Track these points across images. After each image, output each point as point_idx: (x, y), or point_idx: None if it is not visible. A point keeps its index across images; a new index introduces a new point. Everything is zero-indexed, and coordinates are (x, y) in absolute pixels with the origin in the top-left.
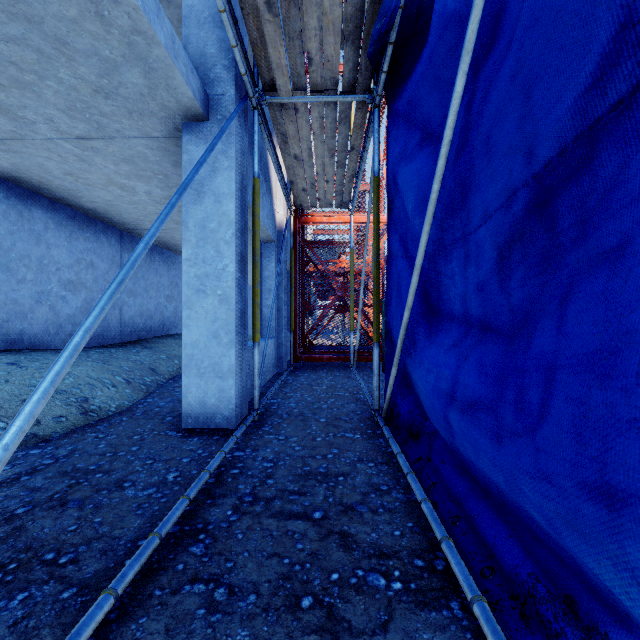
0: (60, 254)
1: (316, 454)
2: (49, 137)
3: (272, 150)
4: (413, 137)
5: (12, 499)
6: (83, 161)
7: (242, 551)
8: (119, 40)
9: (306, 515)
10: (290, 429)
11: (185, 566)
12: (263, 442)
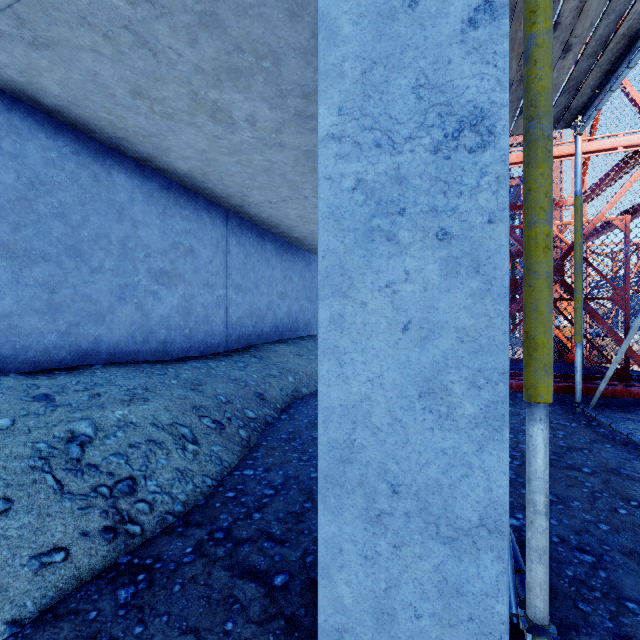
0: (150, 236)
1: None
2: None
3: None
4: None
5: None
6: (143, 46)
7: None
8: None
9: None
10: None
11: None
12: None
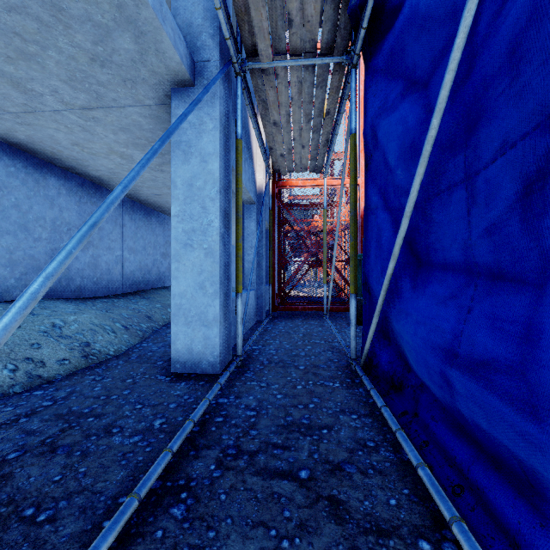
0: (71, 216)
1: (298, 403)
2: (56, 109)
3: (253, 117)
4: (395, 88)
5: (7, 442)
6: (87, 131)
7: (225, 517)
8: (109, 2)
9: (291, 474)
10: (271, 376)
11: (164, 533)
12: (246, 389)
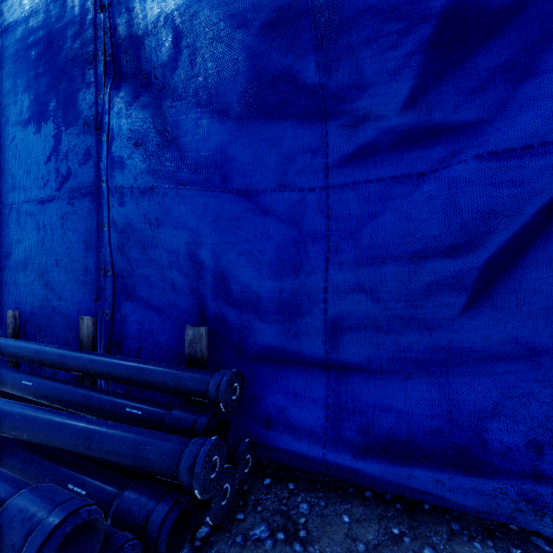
0: None
1: None
2: None
3: None
4: None
5: None
6: None
7: None
8: None
9: None
10: None
11: None
12: None
